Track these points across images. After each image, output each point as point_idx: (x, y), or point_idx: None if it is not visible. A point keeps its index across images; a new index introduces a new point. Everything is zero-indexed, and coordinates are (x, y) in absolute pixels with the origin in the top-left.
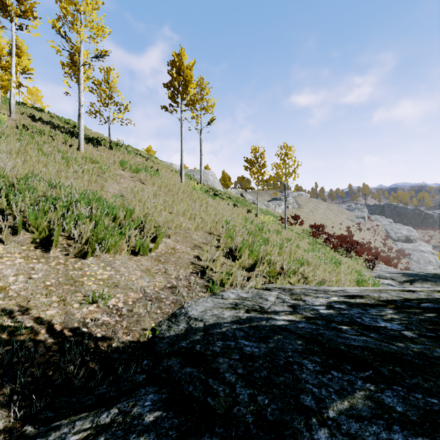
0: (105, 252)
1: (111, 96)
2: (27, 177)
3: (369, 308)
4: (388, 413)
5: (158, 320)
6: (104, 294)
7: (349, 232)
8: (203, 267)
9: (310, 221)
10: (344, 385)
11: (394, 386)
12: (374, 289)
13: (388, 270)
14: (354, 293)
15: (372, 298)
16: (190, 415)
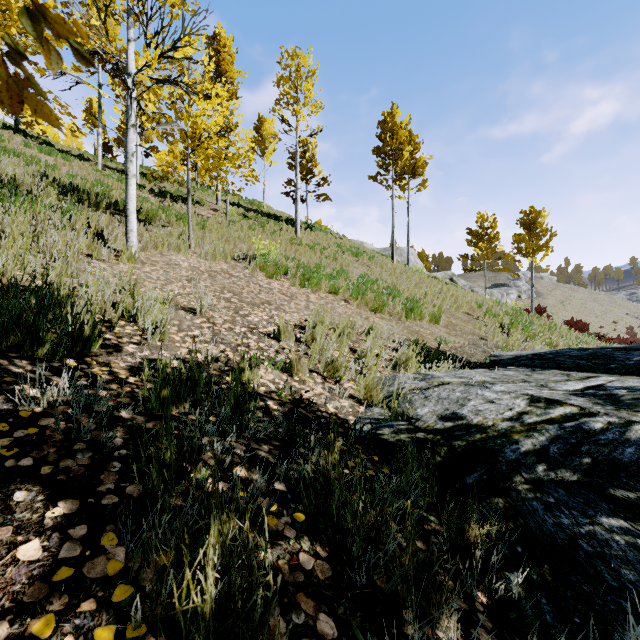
0: (412, 320)
1: (311, 171)
2: (317, 265)
3: None
4: None
5: (483, 357)
6: (448, 337)
7: (632, 336)
8: (484, 336)
9: (559, 318)
10: None
11: None
12: None
13: None
14: None
15: None
16: (554, 369)
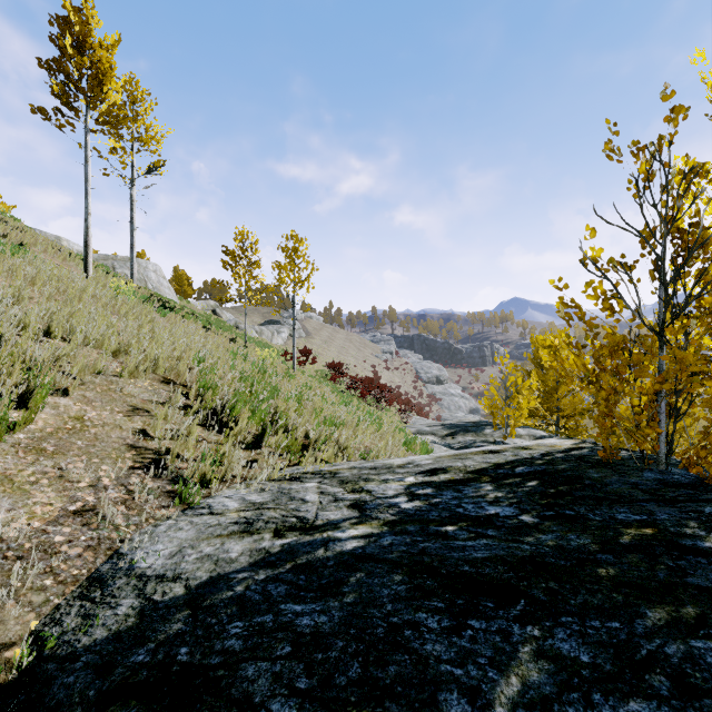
0: None
1: None
2: None
3: (462, 487)
4: (576, 673)
5: (49, 605)
6: None
7: (375, 373)
8: (157, 452)
9: (324, 358)
10: (498, 642)
11: (562, 618)
12: (450, 455)
13: (423, 422)
14: (430, 465)
15: (458, 470)
16: None
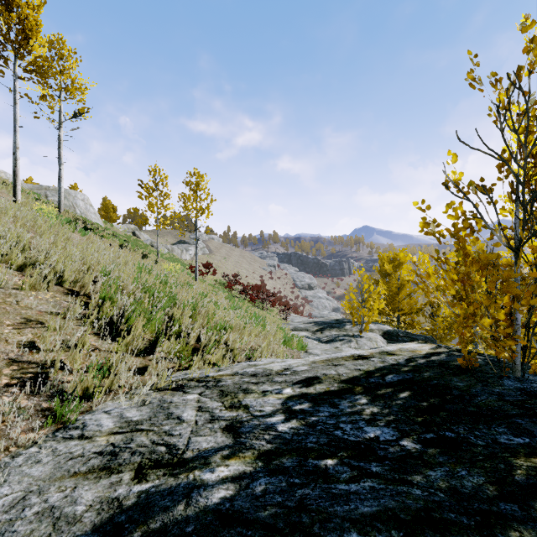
0: None
1: None
2: None
3: (338, 400)
4: None
5: None
6: None
7: (262, 282)
8: (42, 365)
9: (223, 270)
10: None
11: None
12: (323, 360)
13: (298, 319)
14: (306, 372)
15: (332, 380)
16: None
